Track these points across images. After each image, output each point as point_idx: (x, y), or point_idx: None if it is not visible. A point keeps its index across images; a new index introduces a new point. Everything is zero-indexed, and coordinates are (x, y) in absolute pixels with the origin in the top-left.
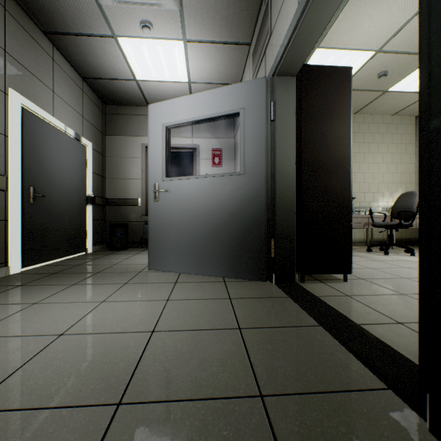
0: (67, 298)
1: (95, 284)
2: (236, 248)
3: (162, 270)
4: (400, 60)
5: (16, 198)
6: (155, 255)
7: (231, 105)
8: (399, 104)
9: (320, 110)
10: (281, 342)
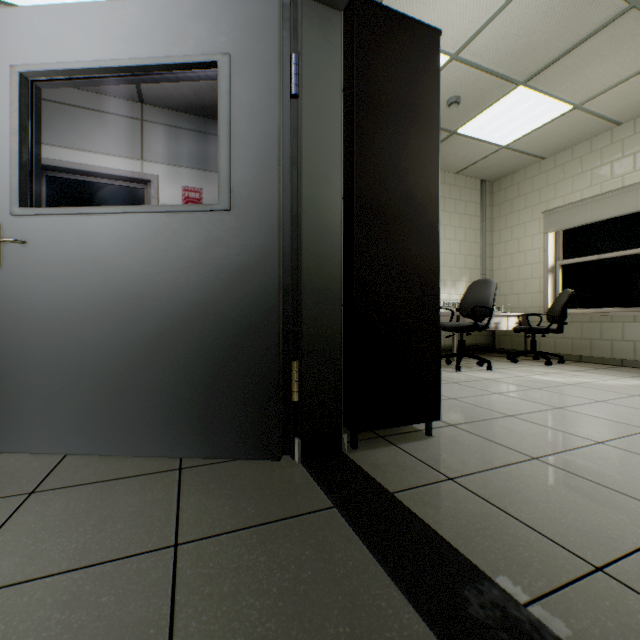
0: None
1: None
2: (209, 385)
3: (11, 450)
4: (478, 83)
5: None
6: None
7: (197, 44)
8: (466, 157)
9: (387, 98)
10: None
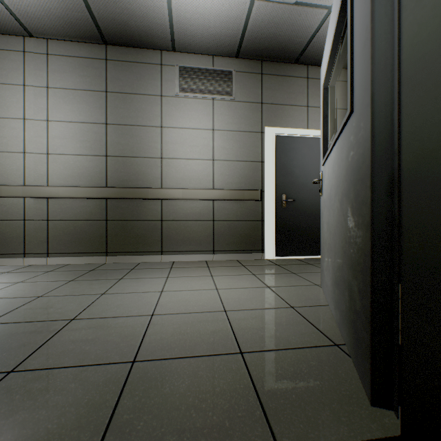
0: (223, 279)
1: (256, 279)
2: (348, 283)
3: (322, 290)
4: None
5: (269, 205)
6: (321, 267)
7: None
8: None
9: None
10: (72, 398)
